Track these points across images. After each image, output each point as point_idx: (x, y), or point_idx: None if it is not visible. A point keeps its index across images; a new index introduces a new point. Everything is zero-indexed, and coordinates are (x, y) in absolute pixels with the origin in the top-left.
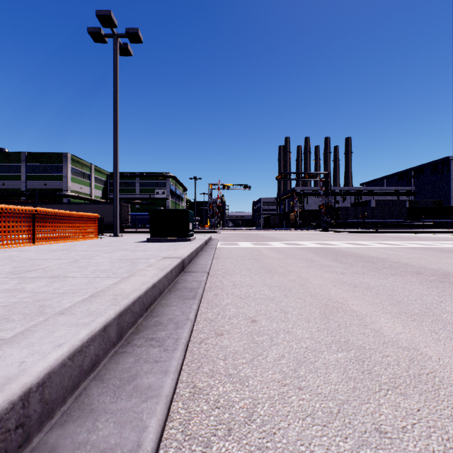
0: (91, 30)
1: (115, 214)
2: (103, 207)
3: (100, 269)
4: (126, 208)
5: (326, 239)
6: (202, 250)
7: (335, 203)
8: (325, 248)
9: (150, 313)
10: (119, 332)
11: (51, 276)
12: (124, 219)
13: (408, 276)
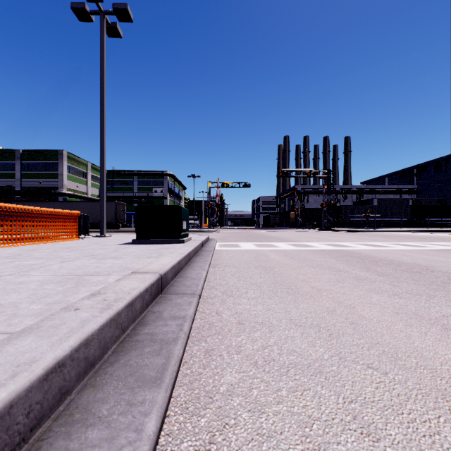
0: (74, 6)
1: (101, 211)
2: (98, 205)
3: (3, 302)
4: (121, 206)
5: (335, 239)
6: (196, 254)
7: (336, 202)
8: (342, 250)
9: None
10: None
11: None
12: (120, 218)
13: None
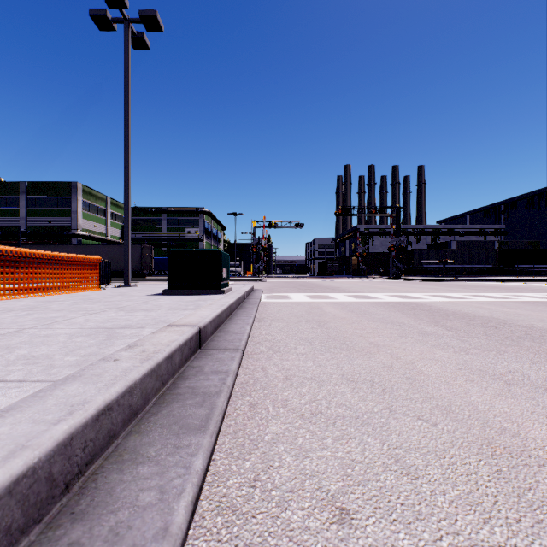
0: (94, 13)
1: (125, 256)
2: (120, 249)
3: (34, 353)
4: (148, 250)
5: (404, 290)
6: (238, 306)
7: (407, 245)
8: (410, 302)
9: (76, 496)
10: None
11: None
12: (146, 265)
13: None
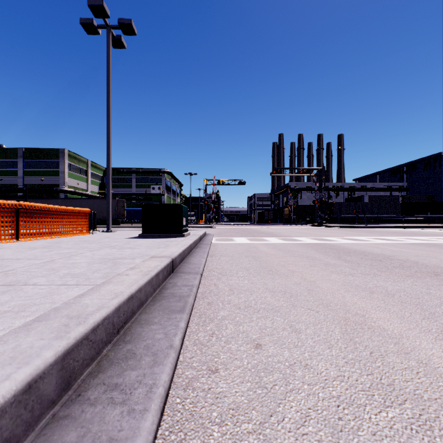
0: (83, 21)
1: (107, 208)
2: (99, 202)
3: (73, 272)
4: (121, 203)
5: (323, 234)
6: (196, 246)
7: (329, 198)
8: (324, 244)
9: (123, 335)
10: (64, 380)
11: (8, 283)
12: (120, 214)
13: (427, 278)
